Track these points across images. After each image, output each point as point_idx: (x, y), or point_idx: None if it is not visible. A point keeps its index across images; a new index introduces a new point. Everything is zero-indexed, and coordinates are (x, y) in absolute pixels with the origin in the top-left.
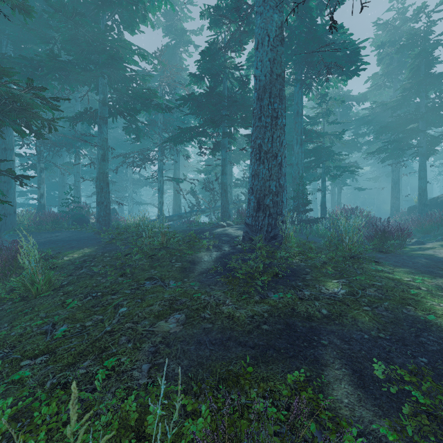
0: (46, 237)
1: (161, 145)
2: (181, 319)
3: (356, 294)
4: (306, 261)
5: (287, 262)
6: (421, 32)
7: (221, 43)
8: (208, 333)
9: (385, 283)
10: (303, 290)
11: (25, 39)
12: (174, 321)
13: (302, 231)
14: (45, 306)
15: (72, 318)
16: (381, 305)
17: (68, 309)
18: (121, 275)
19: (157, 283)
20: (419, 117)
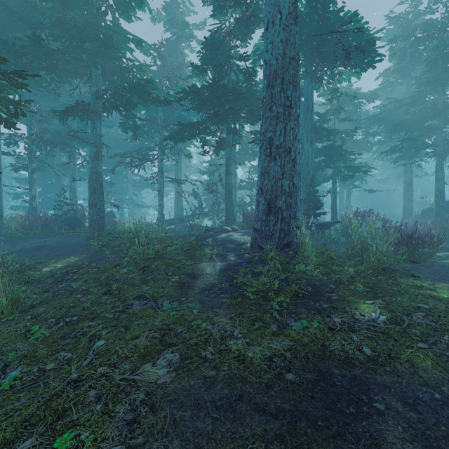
0: (33, 243)
1: (161, 143)
2: (174, 361)
3: (402, 322)
4: (327, 275)
5: (307, 277)
6: (437, 24)
7: (226, 32)
8: (210, 386)
9: (433, 305)
10: (331, 315)
11: (12, 28)
12: (164, 364)
13: (314, 236)
14: (3, 336)
15: (31, 355)
16: (439, 340)
17: (31, 341)
18: (105, 293)
19: (148, 304)
20: (436, 113)
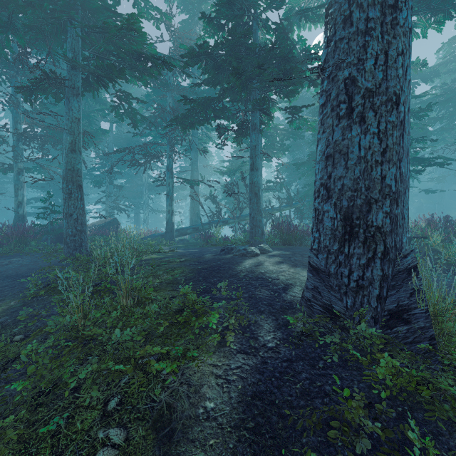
0: None
1: (169, 135)
2: None
3: None
4: None
5: None
6: None
7: None
8: None
9: None
10: None
11: None
12: None
13: None
14: None
15: None
16: None
17: None
18: None
19: None
20: None
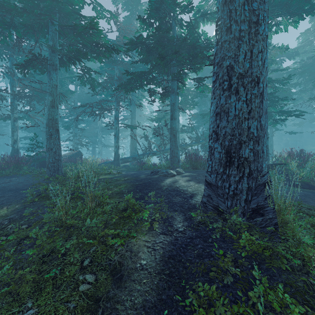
0: None
1: (116, 95)
2: None
3: None
4: None
5: None
6: None
7: None
8: None
9: None
10: None
11: None
12: None
13: None
14: None
15: None
16: None
17: None
18: None
19: None
20: None
